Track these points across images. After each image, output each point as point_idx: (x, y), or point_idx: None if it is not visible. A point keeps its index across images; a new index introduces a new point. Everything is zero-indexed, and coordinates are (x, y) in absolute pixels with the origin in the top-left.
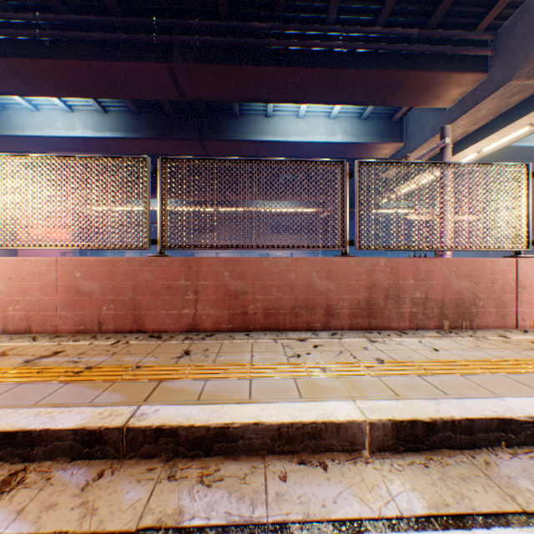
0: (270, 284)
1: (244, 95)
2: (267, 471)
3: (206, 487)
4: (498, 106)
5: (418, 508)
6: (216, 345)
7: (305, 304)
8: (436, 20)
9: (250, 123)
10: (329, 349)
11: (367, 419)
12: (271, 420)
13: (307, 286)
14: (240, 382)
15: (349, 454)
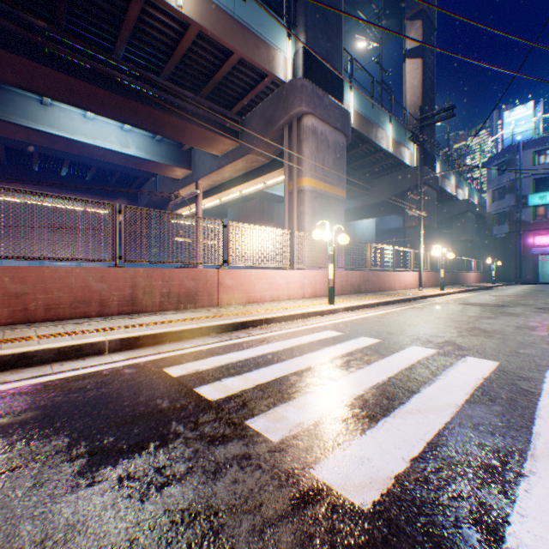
0: (53, 286)
1: (10, 78)
2: (53, 365)
3: (18, 374)
4: (247, 166)
5: (122, 359)
6: (0, 333)
7: (84, 299)
8: (206, 94)
9: (18, 104)
10: (100, 324)
11: (109, 339)
12: (56, 346)
13: (86, 287)
14: (31, 341)
15: (99, 355)
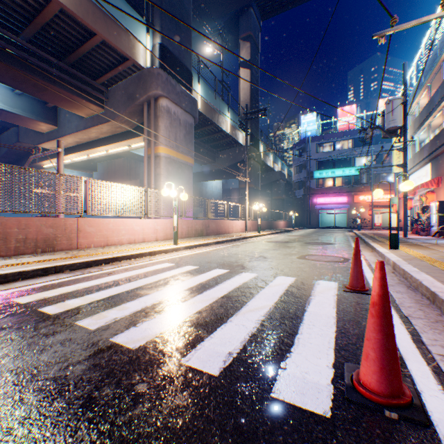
0: None
1: None
2: None
3: None
4: (113, 130)
5: None
6: None
7: None
8: (71, 62)
9: None
10: None
11: None
12: None
13: None
14: None
15: None
